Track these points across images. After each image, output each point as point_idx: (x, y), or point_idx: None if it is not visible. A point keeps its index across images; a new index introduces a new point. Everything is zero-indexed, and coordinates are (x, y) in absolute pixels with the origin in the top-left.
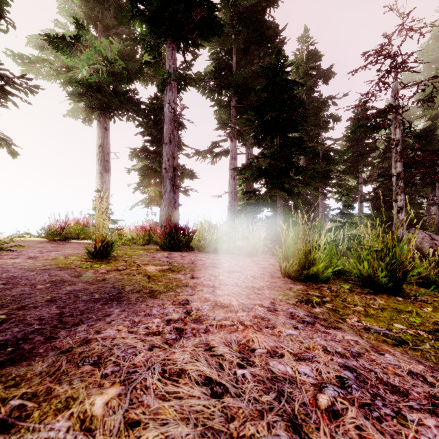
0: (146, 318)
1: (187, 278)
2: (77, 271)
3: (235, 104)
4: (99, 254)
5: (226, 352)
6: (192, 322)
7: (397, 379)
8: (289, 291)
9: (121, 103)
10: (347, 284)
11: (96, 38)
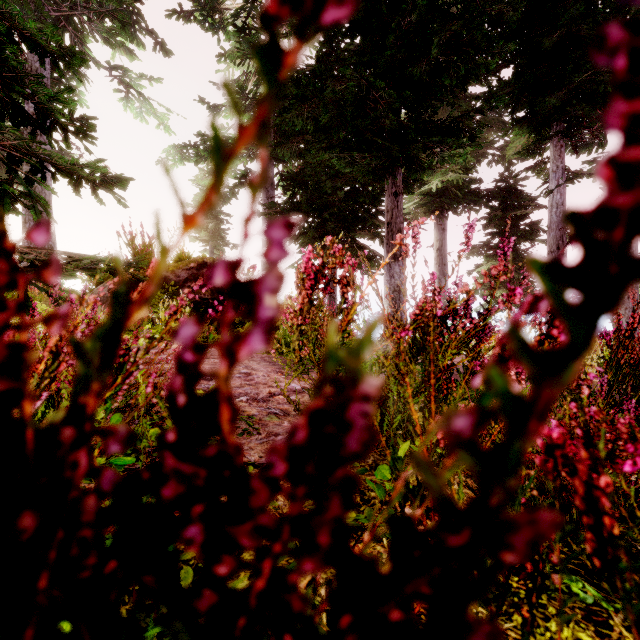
0: None
1: None
2: None
3: None
4: None
5: None
6: None
7: None
8: None
9: None
10: None
11: None
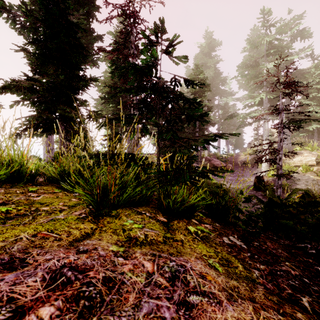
0: None
1: None
2: None
3: None
4: None
5: None
6: None
7: None
8: None
9: None
10: (44, 187)
11: None
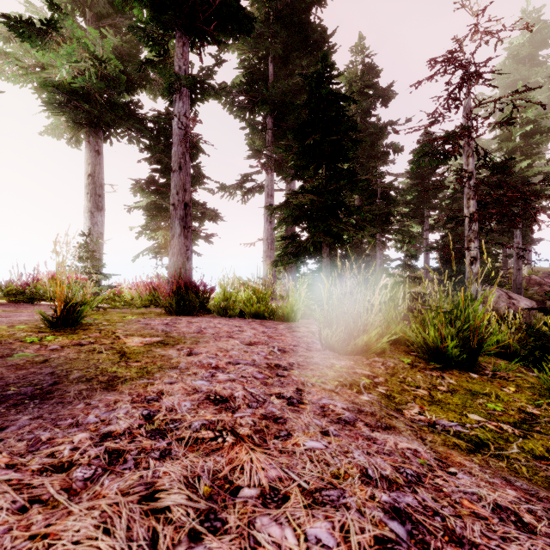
0: (66, 433)
1: (181, 356)
2: (12, 347)
3: (272, 126)
4: (61, 321)
5: (178, 502)
6: (146, 437)
7: (478, 528)
8: (328, 369)
9: (120, 119)
10: (408, 357)
11: (84, 30)
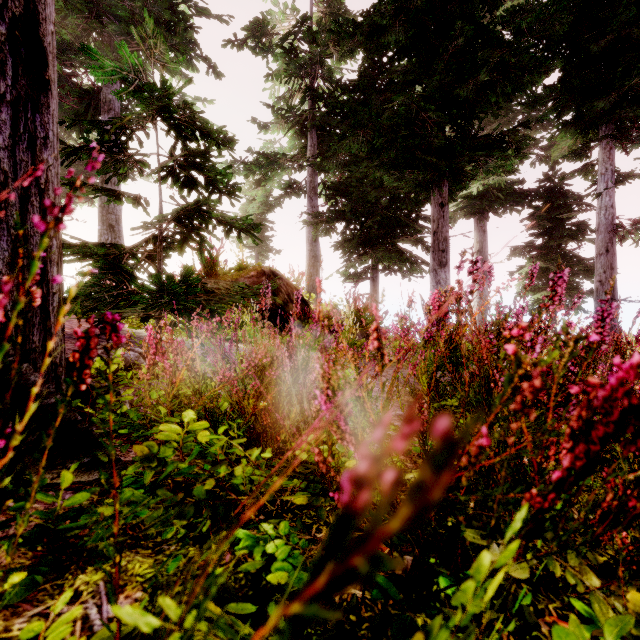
0: None
1: None
2: None
3: None
4: None
5: None
6: None
7: None
8: None
9: None
10: None
11: None
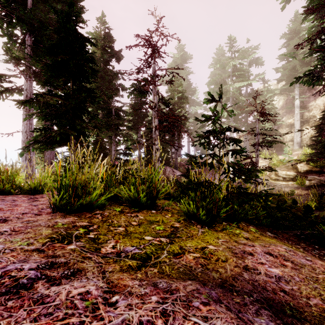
0: None
1: None
2: None
3: (31, 44)
4: None
5: None
6: None
7: None
8: (47, 229)
9: None
10: (120, 207)
11: None
